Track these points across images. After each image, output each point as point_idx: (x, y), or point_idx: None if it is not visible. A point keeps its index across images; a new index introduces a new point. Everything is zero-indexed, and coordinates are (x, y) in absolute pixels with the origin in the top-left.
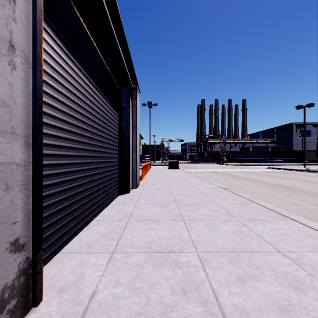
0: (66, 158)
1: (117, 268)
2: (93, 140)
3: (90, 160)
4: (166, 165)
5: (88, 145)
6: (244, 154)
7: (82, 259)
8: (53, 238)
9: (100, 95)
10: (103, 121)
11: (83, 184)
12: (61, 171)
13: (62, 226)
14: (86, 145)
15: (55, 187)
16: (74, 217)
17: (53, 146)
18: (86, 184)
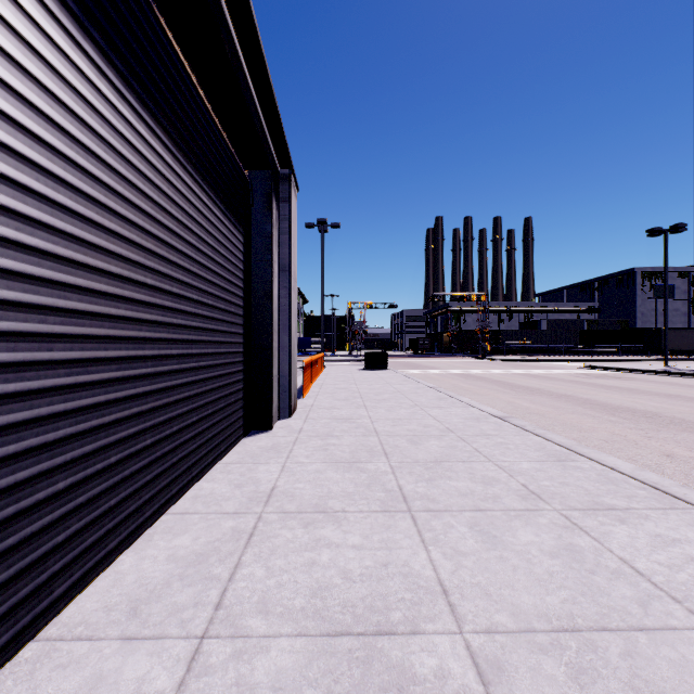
0: (65, 344)
1: None
2: (167, 296)
3: (157, 351)
4: (358, 360)
5: (150, 310)
6: (530, 337)
7: (101, 666)
8: (8, 599)
9: (189, 179)
10: (199, 248)
11: (130, 417)
12: (46, 385)
13: (50, 552)
14: (143, 308)
15: (17, 435)
16: (99, 517)
17: (10, 307)
18: (141, 416)
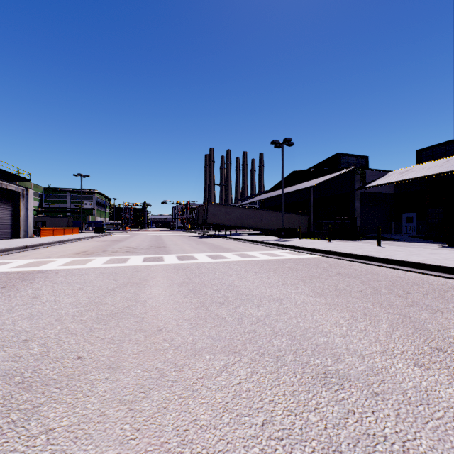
0: None
1: None
2: None
3: None
4: (116, 232)
5: None
6: None
7: None
8: None
9: None
10: (1, 211)
11: None
12: None
13: None
14: None
15: None
16: None
17: None
18: None
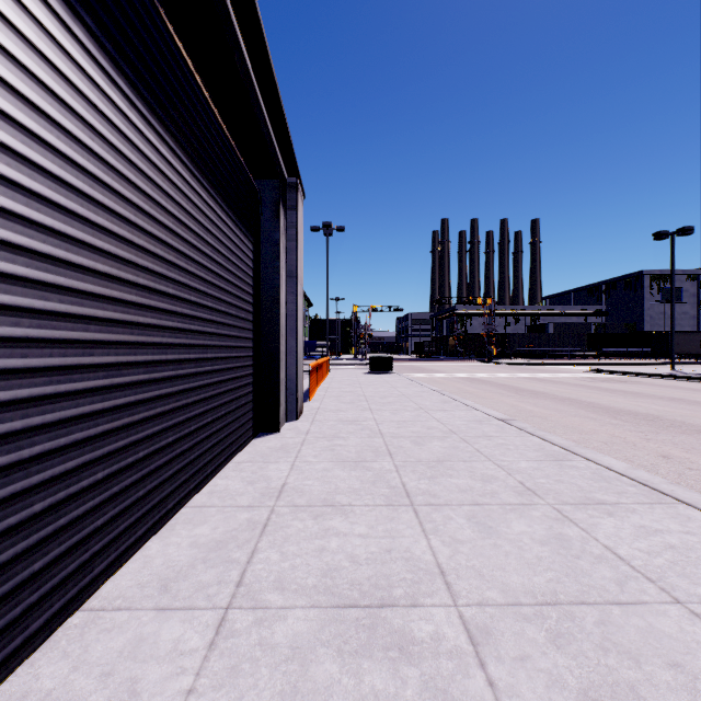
0: (103, 349)
1: (236, 661)
2: (186, 304)
3: (177, 355)
4: (363, 364)
5: (171, 317)
6: (537, 341)
7: (141, 630)
8: (60, 572)
9: (205, 193)
10: (213, 258)
11: (155, 416)
12: (88, 386)
13: (92, 534)
14: (166, 316)
15: (67, 429)
16: (130, 506)
17: (62, 318)
18: (164, 415)
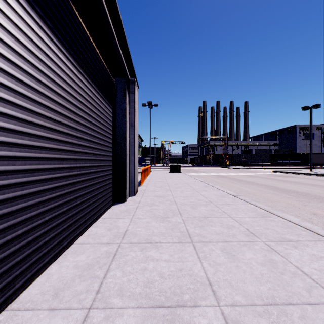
0: (21, 161)
1: None
2: (74, 138)
3: (69, 164)
4: (167, 168)
5: (66, 144)
6: (247, 157)
7: None
8: None
9: (85, 81)
10: (90, 115)
11: (56, 197)
12: (11, 182)
13: (14, 265)
14: (62, 144)
15: None
16: (39, 247)
17: None
18: (61, 196)
